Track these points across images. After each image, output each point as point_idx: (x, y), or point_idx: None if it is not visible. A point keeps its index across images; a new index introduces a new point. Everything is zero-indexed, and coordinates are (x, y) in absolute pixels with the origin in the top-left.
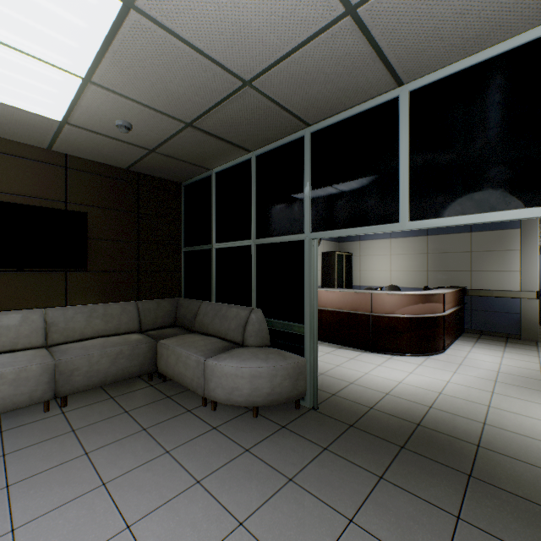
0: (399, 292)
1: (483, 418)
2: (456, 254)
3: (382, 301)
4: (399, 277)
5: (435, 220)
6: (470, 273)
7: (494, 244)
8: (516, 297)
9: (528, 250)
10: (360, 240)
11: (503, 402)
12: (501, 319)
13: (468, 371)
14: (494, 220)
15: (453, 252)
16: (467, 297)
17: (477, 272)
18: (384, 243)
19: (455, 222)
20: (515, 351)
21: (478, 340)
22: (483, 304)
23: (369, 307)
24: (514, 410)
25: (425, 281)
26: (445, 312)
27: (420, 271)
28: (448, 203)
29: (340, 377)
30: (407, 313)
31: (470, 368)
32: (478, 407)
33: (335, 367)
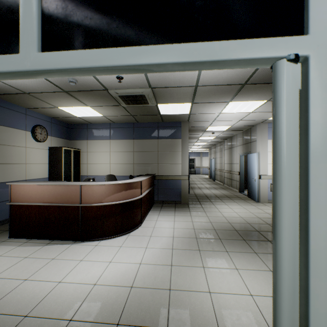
0: (106, 183)
1: (166, 318)
2: (150, 153)
3: (91, 192)
4: (116, 168)
5: (89, 51)
6: (157, 165)
7: (170, 147)
8: (179, 179)
9: (185, 152)
10: (88, 139)
11: (179, 277)
12: (173, 192)
13: (156, 243)
14: (190, 58)
15: (149, 151)
16: (156, 181)
17: (161, 164)
18: (105, 142)
19: (124, 59)
20: (180, 213)
21: (161, 208)
22: (164, 184)
23: (79, 198)
24: (187, 286)
25: (133, 170)
26: (142, 194)
27: (129, 164)
28: (114, 20)
29: (13, 308)
30: (113, 200)
31: (157, 239)
32: (162, 296)
33: (19, 285)
